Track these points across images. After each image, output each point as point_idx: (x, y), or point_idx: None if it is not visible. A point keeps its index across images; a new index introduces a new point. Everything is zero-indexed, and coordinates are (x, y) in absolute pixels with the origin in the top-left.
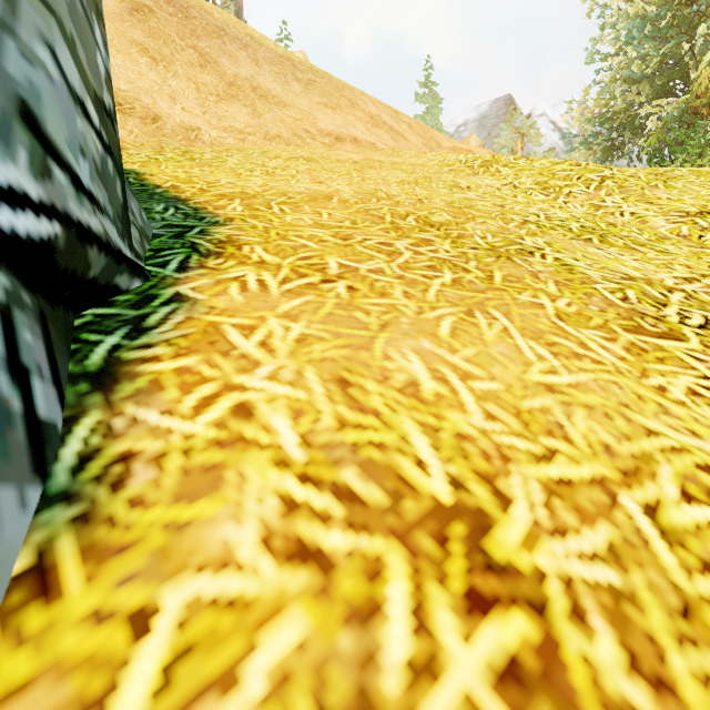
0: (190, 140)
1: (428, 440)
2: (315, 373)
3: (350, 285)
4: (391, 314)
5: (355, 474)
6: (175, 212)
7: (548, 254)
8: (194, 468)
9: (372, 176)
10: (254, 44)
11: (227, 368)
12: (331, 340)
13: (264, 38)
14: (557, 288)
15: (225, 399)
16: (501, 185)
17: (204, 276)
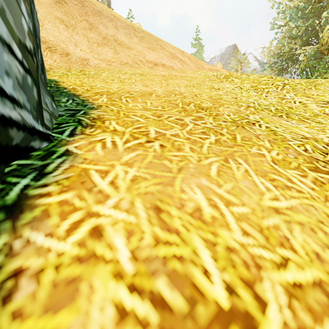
0: (84, 65)
1: (210, 253)
2: (141, 203)
3: (161, 144)
4: (183, 162)
5: (165, 283)
6: (72, 102)
7: (262, 124)
8: (60, 281)
9: (172, 83)
10: (115, 19)
11: (90, 200)
12: (150, 179)
13: (120, 16)
14: (270, 144)
15: (86, 224)
16: (234, 87)
17: (83, 139)
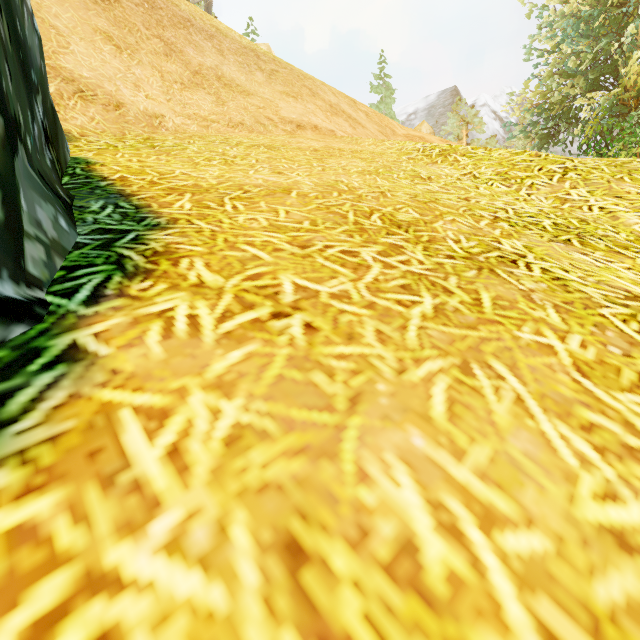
0: (153, 127)
1: None
2: (248, 526)
3: (307, 322)
4: (362, 375)
5: None
6: (113, 211)
7: (533, 263)
8: None
9: (332, 166)
10: (219, 36)
11: (102, 523)
12: (278, 436)
13: (229, 30)
14: (560, 318)
15: (74, 626)
16: (461, 175)
17: (119, 311)
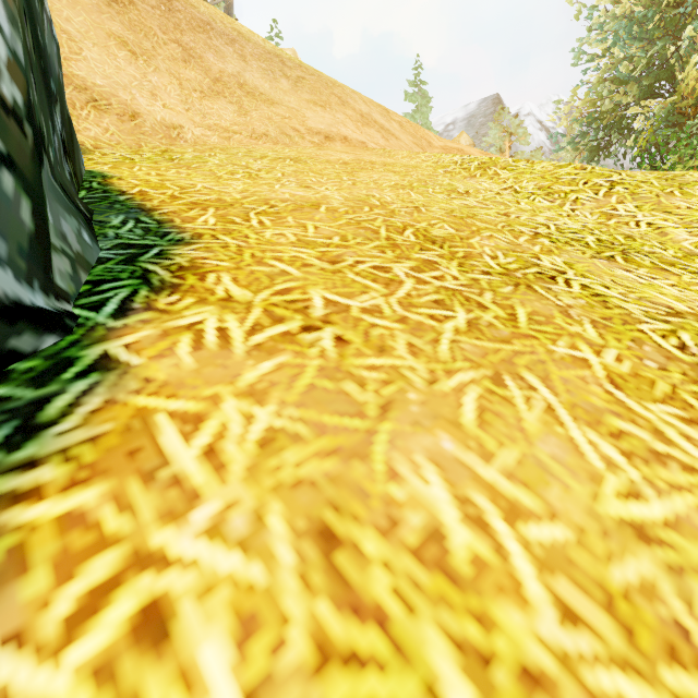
0: (171, 138)
1: (475, 695)
2: (283, 516)
3: (338, 335)
4: (393, 385)
5: None
6: (134, 226)
7: (572, 279)
8: None
9: (363, 180)
10: (241, 40)
11: (145, 512)
12: (310, 439)
13: (252, 33)
14: (597, 333)
15: (127, 594)
16: (501, 189)
17: (148, 324)
